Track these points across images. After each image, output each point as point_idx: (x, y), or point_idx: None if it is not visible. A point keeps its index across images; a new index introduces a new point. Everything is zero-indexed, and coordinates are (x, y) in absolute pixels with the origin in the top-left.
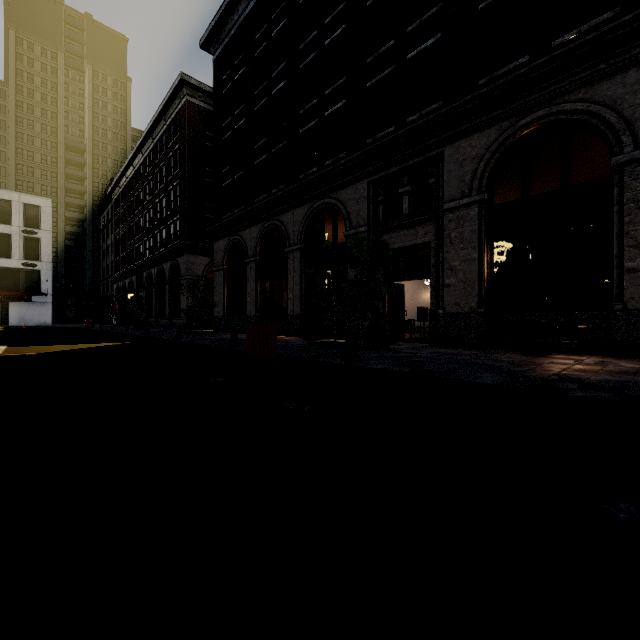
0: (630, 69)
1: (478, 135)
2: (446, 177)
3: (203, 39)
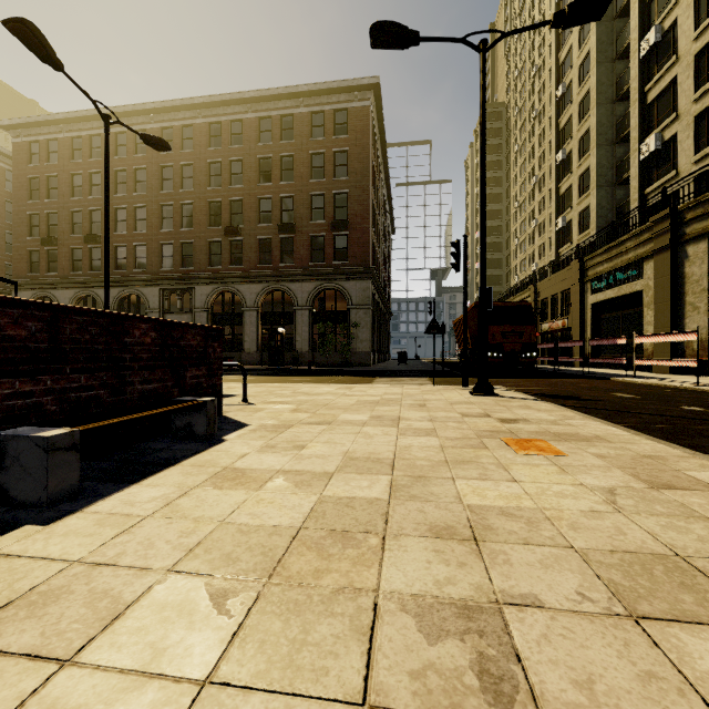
0: (246, 284)
1: (207, 286)
2: (196, 298)
3: (2, 123)
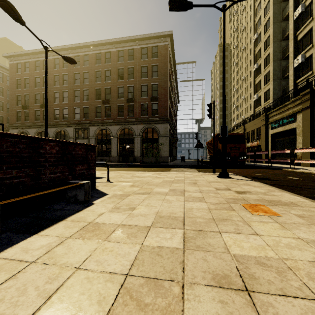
0: (112, 126)
1: (95, 127)
2: (90, 132)
3: (5, 55)
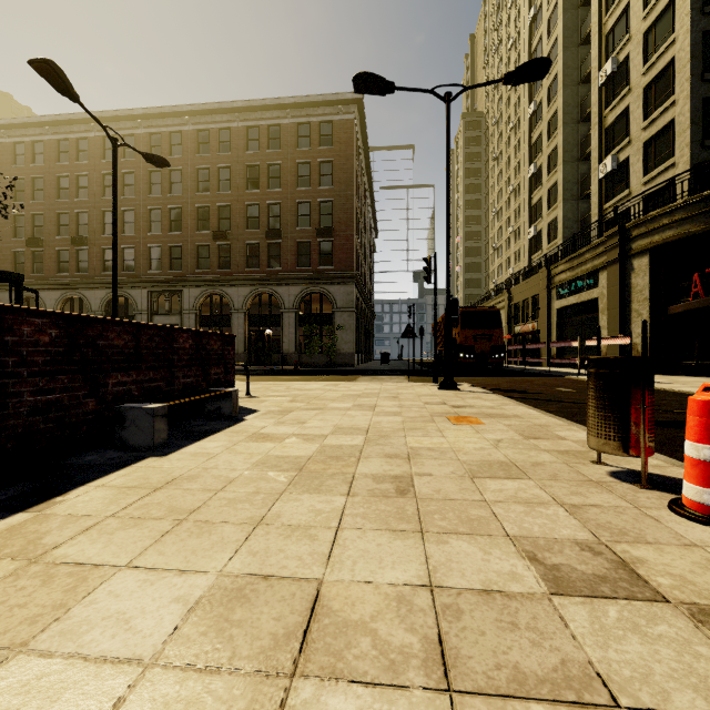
0: (234, 287)
1: (196, 289)
2: (184, 300)
3: None
